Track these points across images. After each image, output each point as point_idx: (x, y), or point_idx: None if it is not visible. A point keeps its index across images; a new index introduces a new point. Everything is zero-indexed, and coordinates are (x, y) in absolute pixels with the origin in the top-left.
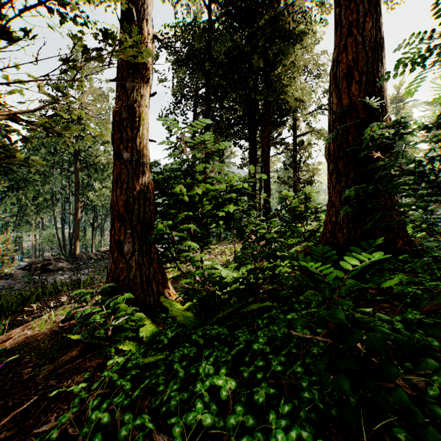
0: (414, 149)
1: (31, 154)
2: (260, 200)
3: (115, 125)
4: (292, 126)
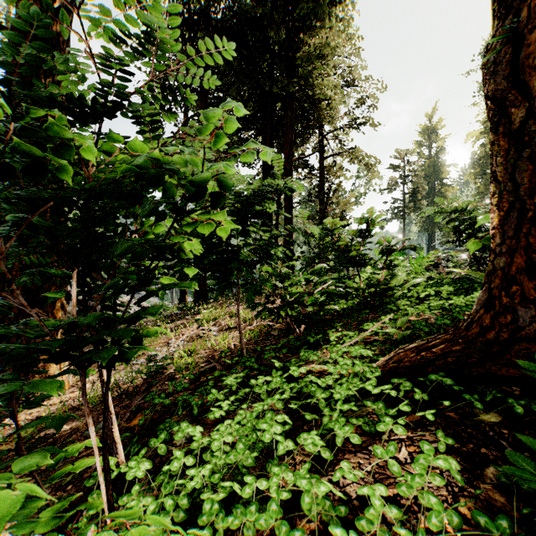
0: (447, 186)
1: None
2: (277, 240)
3: None
4: (318, 145)
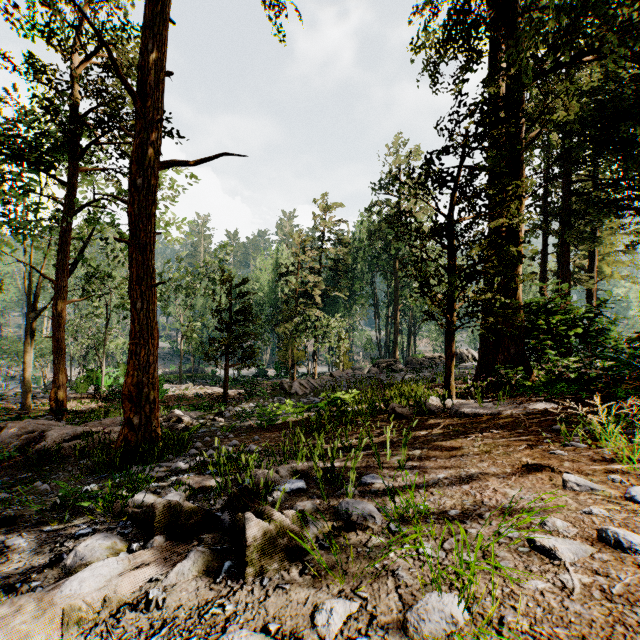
0: None
1: (358, 260)
2: None
3: (504, 290)
4: None
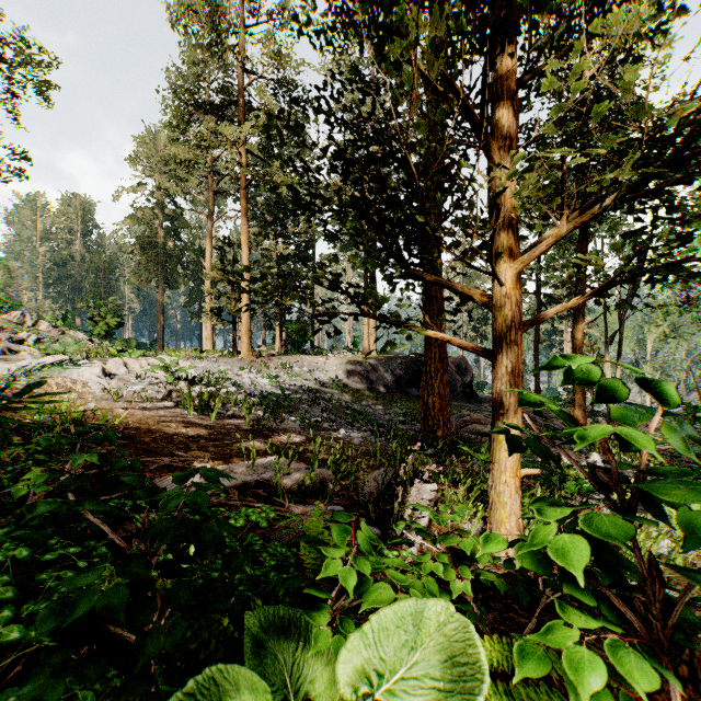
0: None
1: None
2: None
3: None
4: None
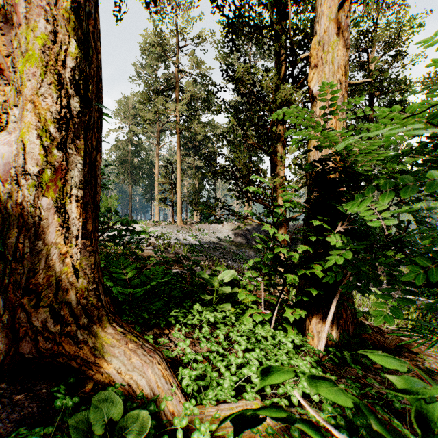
0: None
1: None
2: None
3: None
4: None
